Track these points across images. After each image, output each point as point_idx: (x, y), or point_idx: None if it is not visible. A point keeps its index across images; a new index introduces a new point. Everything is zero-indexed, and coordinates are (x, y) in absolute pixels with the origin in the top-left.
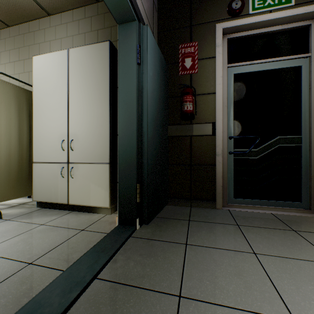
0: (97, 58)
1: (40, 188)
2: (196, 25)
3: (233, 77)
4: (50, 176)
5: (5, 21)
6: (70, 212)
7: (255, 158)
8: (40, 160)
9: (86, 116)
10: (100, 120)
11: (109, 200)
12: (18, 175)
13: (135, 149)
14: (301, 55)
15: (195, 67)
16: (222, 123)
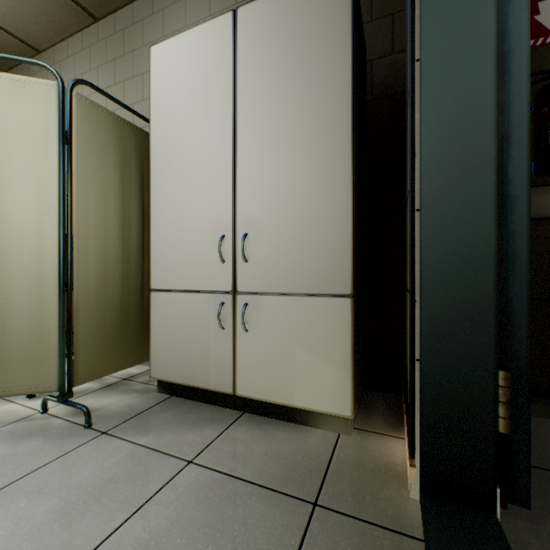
0: (314, 14)
1: (168, 349)
2: None
3: None
4: (189, 323)
5: (91, 8)
6: (239, 417)
7: None
8: (166, 284)
9: (281, 172)
10: (324, 179)
11: (352, 397)
12: (120, 318)
13: (488, 253)
14: None
15: None
16: None
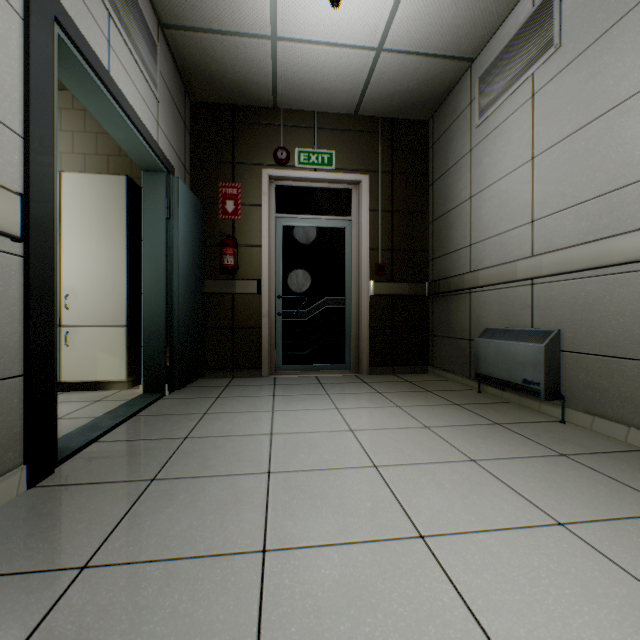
0: (108, 194)
1: None
2: (240, 163)
3: (282, 229)
4: None
5: None
6: (64, 393)
7: (305, 320)
8: None
9: (90, 265)
10: (114, 272)
11: (127, 371)
12: None
13: (164, 310)
14: (345, 218)
15: (239, 213)
16: (268, 281)
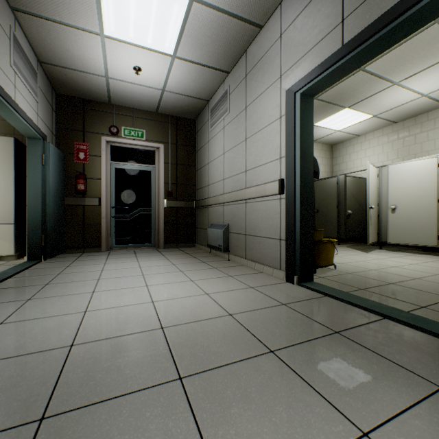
0: (2, 147)
1: None
2: (88, 132)
3: (115, 170)
4: None
5: None
6: None
7: (128, 220)
8: None
9: None
10: (5, 192)
11: (15, 249)
12: None
13: (41, 215)
14: (151, 165)
15: (87, 160)
16: (106, 199)
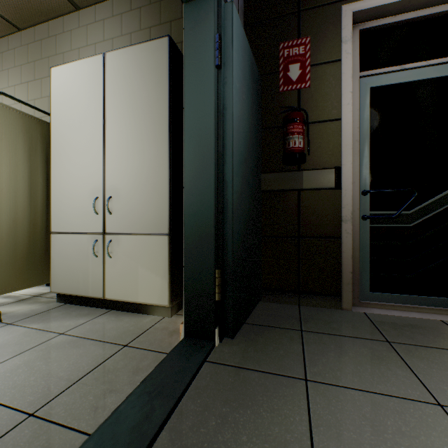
0: (149, 65)
1: (62, 272)
2: (308, 9)
3: (369, 93)
4: (76, 254)
5: (14, 21)
6: (107, 312)
7: (408, 226)
8: (62, 229)
9: (131, 159)
10: (154, 165)
11: (169, 294)
12: (28, 252)
13: (212, 211)
14: None
15: (306, 78)
16: (351, 169)
